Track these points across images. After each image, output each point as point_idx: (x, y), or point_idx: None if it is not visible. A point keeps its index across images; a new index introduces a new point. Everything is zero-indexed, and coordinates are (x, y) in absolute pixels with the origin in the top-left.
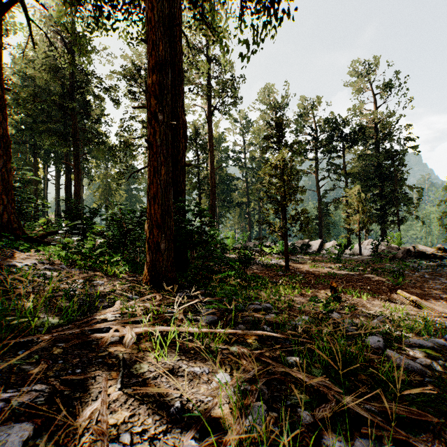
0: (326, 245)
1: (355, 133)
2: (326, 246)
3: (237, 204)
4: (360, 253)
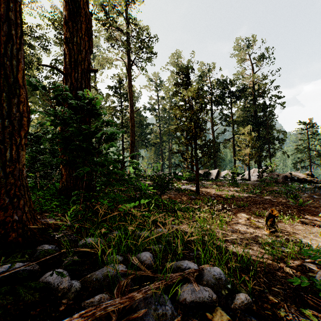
0: (222, 173)
1: (239, 90)
2: (222, 174)
3: (153, 144)
4: (249, 179)
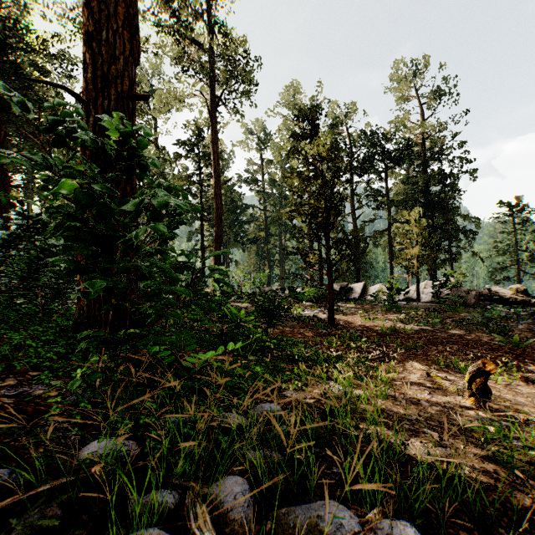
0: (370, 289)
1: (400, 149)
2: (370, 290)
3: (253, 240)
4: (419, 298)
